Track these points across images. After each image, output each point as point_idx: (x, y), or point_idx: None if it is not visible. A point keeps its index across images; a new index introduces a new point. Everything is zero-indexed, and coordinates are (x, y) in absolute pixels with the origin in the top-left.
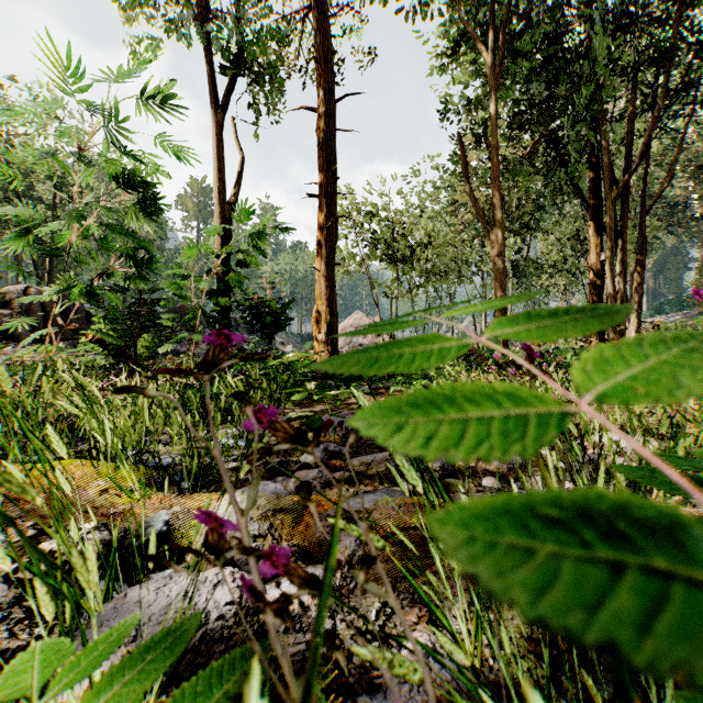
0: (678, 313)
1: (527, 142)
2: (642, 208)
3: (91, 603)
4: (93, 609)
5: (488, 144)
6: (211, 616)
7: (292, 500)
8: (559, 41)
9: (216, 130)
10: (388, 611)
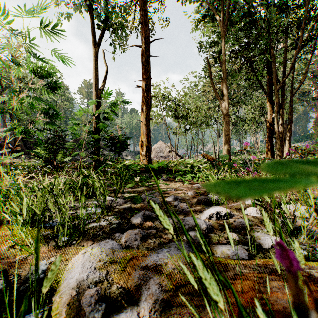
0: (305, 142)
1: (238, 63)
2: (291, 93)
3: None
4: None
5: (221, 63)
6: None
7: (121, 255)
8: (253, 15)
9: (93, 54)
10: None
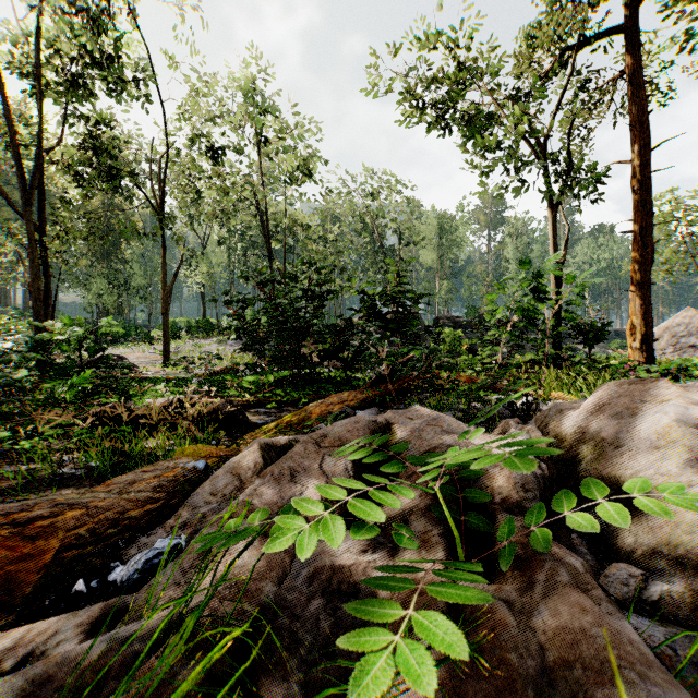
0: None
1: None
2: None
3: None
4: None
5: None
6: None
7: None
8: None
9: (552, 220)
10: None
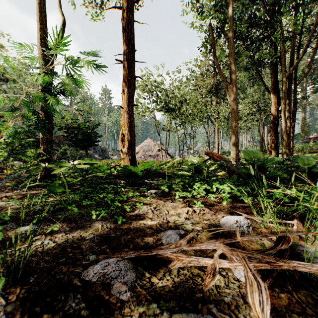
0: None
1: None
2: (294, 85)
3: None
4: None
5: (226, 34)
6: None
7: None
8: None
9: None
10: None
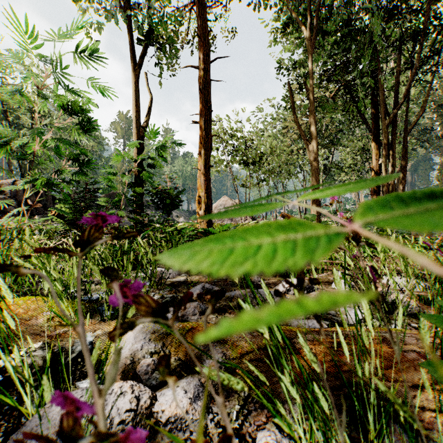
0: None
1: (332, 89)
2: (405, 130)
3: (29, 408)
4: (30, 412)
5: (307, 89)
6: (114, 421)
7: (178, 326)
8: (353, 24)
9: (134, 79)
10: (245, 412)
